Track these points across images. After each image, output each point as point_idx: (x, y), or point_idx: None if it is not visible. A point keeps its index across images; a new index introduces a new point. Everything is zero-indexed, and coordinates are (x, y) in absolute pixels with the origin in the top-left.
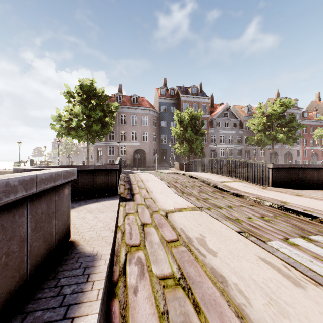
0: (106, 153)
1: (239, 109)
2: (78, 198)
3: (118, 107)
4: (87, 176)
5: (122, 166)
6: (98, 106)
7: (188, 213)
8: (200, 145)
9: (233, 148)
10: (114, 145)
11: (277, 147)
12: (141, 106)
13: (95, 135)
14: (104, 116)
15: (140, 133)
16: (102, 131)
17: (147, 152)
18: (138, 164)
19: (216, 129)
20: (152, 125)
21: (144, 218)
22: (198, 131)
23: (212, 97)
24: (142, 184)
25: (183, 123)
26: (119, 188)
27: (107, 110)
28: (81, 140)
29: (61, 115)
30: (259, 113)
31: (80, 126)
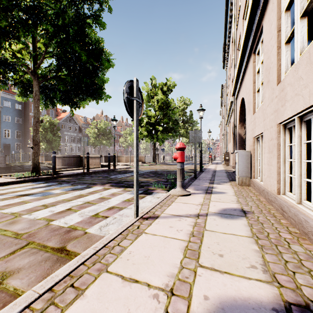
0: None
1: (78, 117)
2: None
3: None
4: None
5: None
6: None
7: None
8: (58, 144)
9: (75, 146)
10: None
11: (102, 147)
12: None
13: None
14: None
15: None
16: None
17: None
18: None
19: (62, 131)
20: None
21: None
22: (55, 134)
23: None
24: None
25: (45, 127)
26: None
27: None
28: None
29: None
30: (93, 126)
31: None
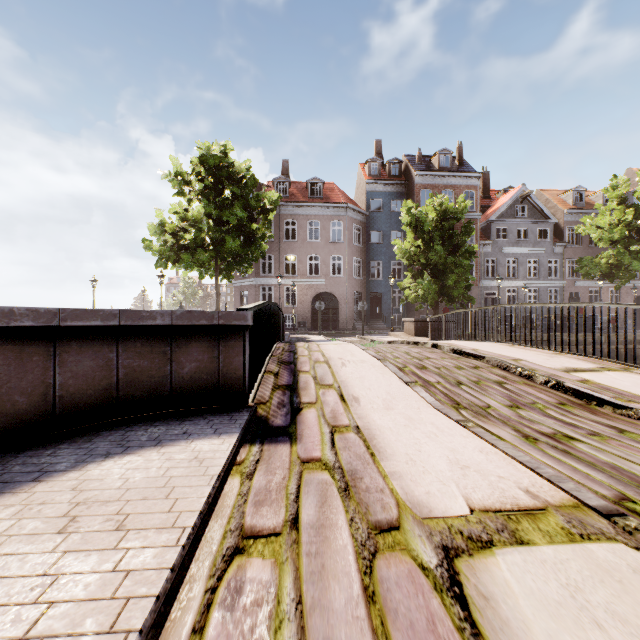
0: (256, 300)
1: (553, 197)
2: (115, 420)
3: (281, 206)
4: (148, 349)
5: (289, 328)
6: (237, 199)
7: (575, 563)
8: (464, 278)
9: (538, 287)
10: (272, 284)
11: None
12: (327, 201)
13: (232, 261)
14: (248, 219)
15: (325, 258)
16: (246, 254)
17: (341, 298)
18: (322, 324)
19: (496, 246)
20: (352, 242)
21: (326, 602)
22: (457, 248)
23: (486, 174)
24: (326, 374)
25: (424, 229)
26: (258, 384)
27: (255, 207)
28: (205, 273)
29: (166, 222)
30: (612, 200)
31: (200, 243)
